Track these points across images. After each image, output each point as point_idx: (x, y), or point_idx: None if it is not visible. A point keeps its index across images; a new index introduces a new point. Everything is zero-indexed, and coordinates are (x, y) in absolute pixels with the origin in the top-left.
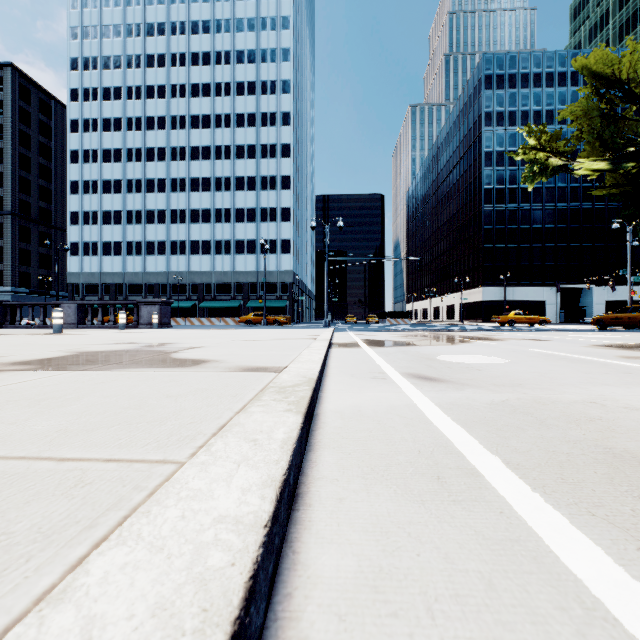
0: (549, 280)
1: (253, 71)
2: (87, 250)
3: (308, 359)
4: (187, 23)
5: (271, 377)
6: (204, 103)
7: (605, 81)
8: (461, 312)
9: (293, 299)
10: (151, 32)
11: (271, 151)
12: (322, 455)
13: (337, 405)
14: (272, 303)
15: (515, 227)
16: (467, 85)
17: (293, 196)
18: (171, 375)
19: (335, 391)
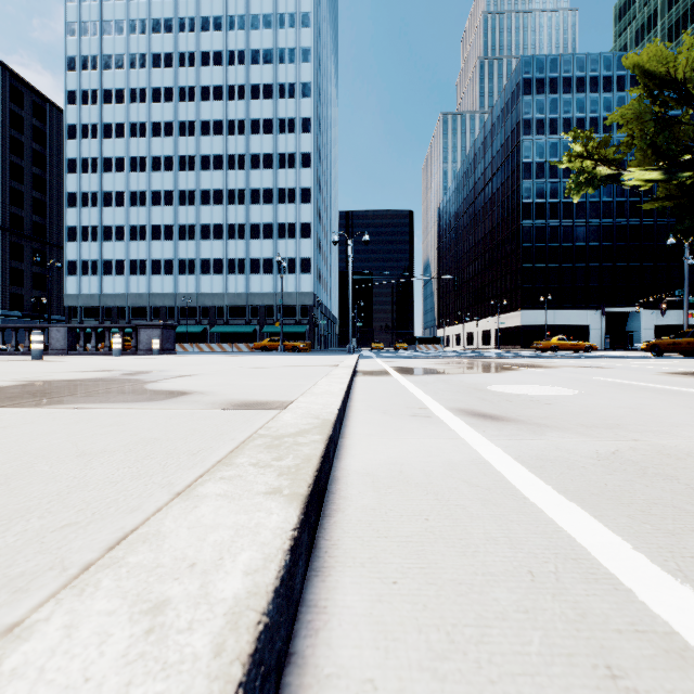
0: (593, 303)
1: (270, 73)
2: (86, 269)
3: (325, 390)
4: (197, 19)
5: (267, 417)
6: (216, 107)
7: (659, 81)
8: (498, 338)
9: (314, 323)
10: (157, 29)
11: (290, 161)
12: (339, 587)
13: (366, 461)
14: (291, 328)
15: (556, 245)
16: (504, 90)
17: (314, 210)
18: (121, 414)
19: (362, 436)
